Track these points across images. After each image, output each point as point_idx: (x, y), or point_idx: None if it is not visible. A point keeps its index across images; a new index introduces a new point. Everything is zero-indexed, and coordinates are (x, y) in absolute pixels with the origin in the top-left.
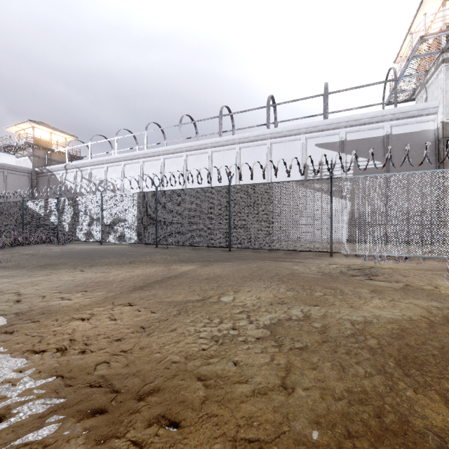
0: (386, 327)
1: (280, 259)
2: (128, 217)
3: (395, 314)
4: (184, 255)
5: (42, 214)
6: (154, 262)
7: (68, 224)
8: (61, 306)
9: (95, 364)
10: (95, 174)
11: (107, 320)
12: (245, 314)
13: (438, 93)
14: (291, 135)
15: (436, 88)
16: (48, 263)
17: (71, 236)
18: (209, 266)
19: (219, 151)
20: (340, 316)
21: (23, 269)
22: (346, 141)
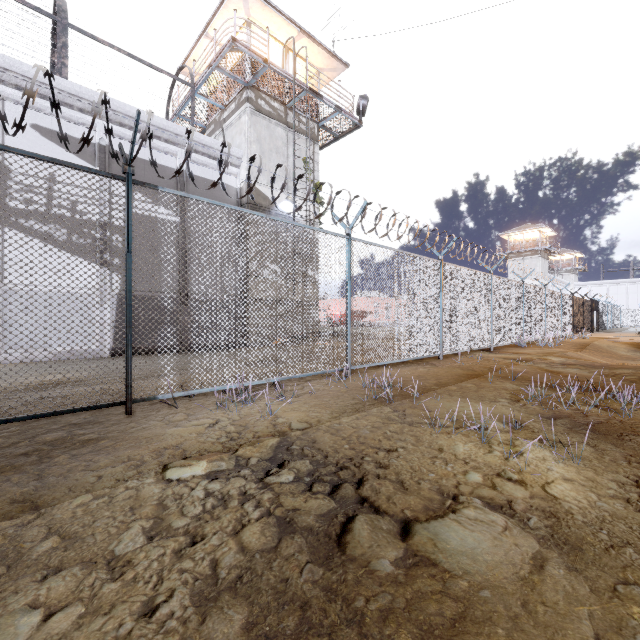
0: None
1: None
2: None
3: None
4: None
5: None
6: None
7: None
8: None
9: None
10: None
11: None
12: None
13: (241, 141)
14: None
15: (238, 133)
16: None
17: None
18: None
19: None
20: None
21: None
22: (110, 149)
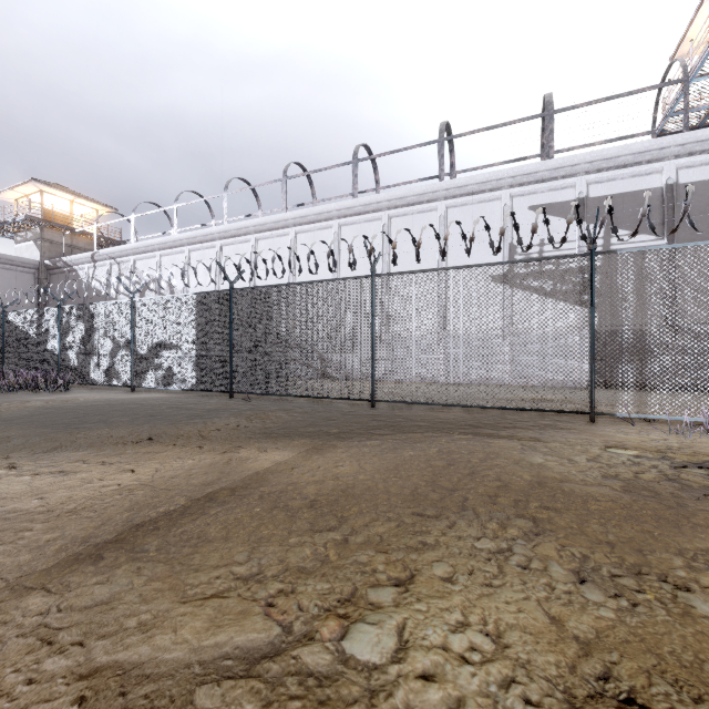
0: None
1: (487, 431)
2: (179, 339)
3: None
4: (277, 418)
5: (34, 335)
6: (205, 437)
7: (76, 353)
8: None
9: None
10: (140, 268)
11: None
12: None
13: None
14: (483, 190)
15: None
16: None
17: (81, 376)
18: (326, 451)
19: (353, 223)
20: None
21: None
22: (588, 199)
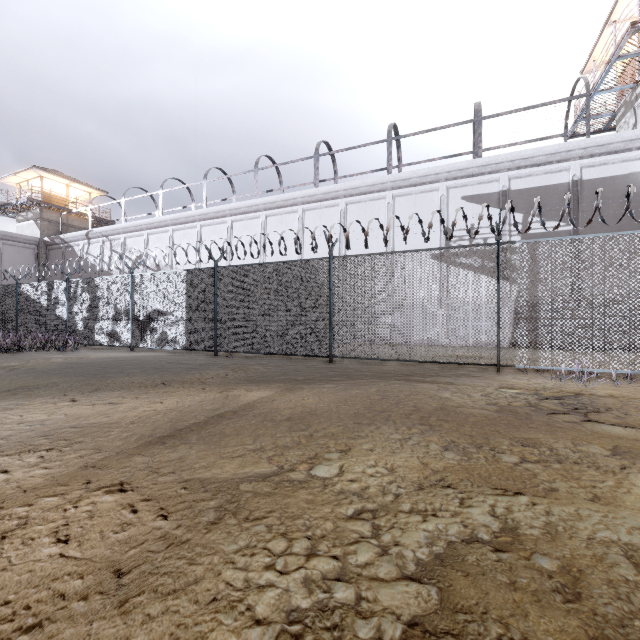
0: None
1: (416, 378)
2: (171, 308)
3: None
4: (256, 370)
5: (44, 304)
6: (204, 382)
7: (82, 319)
8: None
9: None
10: (130, 245)
11: (47, 542)
12: (369, 523)
13: None
14: (424, 183)
15: None
16: (25, 385)
17: (86, 338)
18: (295, 391)
19: (315, 209)
20: (589, 532)
21: None
22: (509, 191)
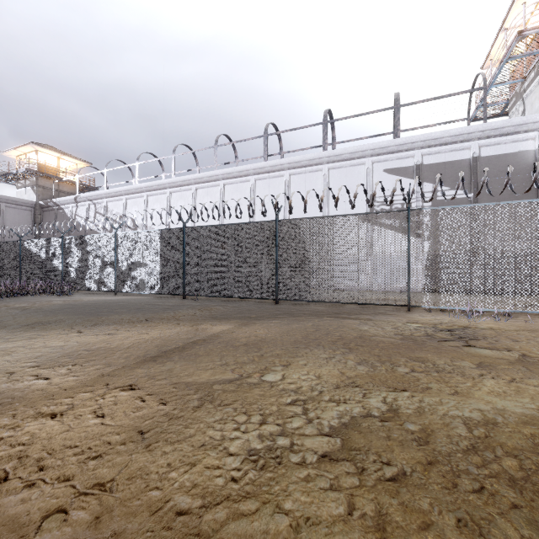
0: (521, 432)
1: (343, 316)
2: (148, 260)
3: (526, 407)
4: (218, 310)
5: (43, 257)
6: (178, 319)
7: (75, 269)
8: (30, 391)
9: (41, 517)
10: (111, 208)
11: (90, 417)
12: (301, 406)
13: None
14: (353, 158)
15: (536, 98)
16: (38, 321)
17: (78, 285)
18: (249, 325)
19: (264, 178)
20: (445, 411)
21: (3, 329)
22: (422, 165)
